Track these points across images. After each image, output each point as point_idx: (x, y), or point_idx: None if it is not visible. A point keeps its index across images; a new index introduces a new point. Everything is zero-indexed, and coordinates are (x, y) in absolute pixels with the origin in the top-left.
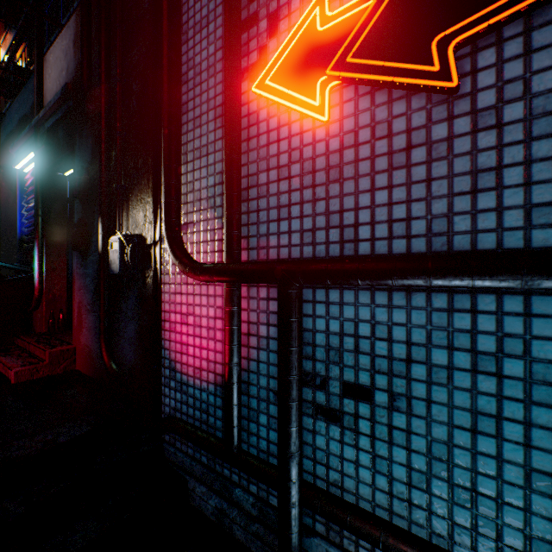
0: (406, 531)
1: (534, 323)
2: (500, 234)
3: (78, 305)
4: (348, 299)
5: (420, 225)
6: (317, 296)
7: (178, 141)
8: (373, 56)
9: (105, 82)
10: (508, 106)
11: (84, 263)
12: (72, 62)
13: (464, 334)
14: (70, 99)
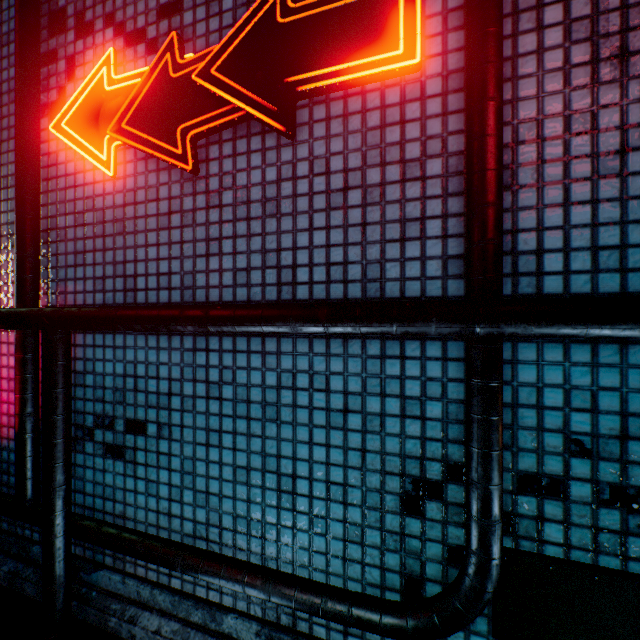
0: (162, 538)
1: (238, 357)
2: (221, 290)
3: None
4: (130, 343)
5: (177, 279)
6: (107, 341)
7: None
8: (142, 128)
9: None
10: (225, 192)
11: None
12: None
13: (202, 368)
14: None
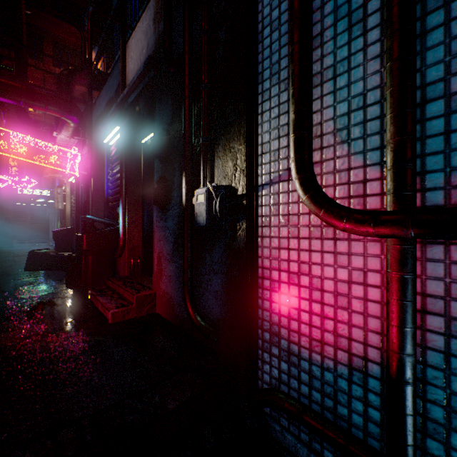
0: None
1: None
2: None
3: (158, 255)
4: None
5: None
6: None
7: (311, 58)
8: None
9: (188, 40)
10: None
11: (164, 217)
12: (152, 38)
13: None
14: (150, 71)
